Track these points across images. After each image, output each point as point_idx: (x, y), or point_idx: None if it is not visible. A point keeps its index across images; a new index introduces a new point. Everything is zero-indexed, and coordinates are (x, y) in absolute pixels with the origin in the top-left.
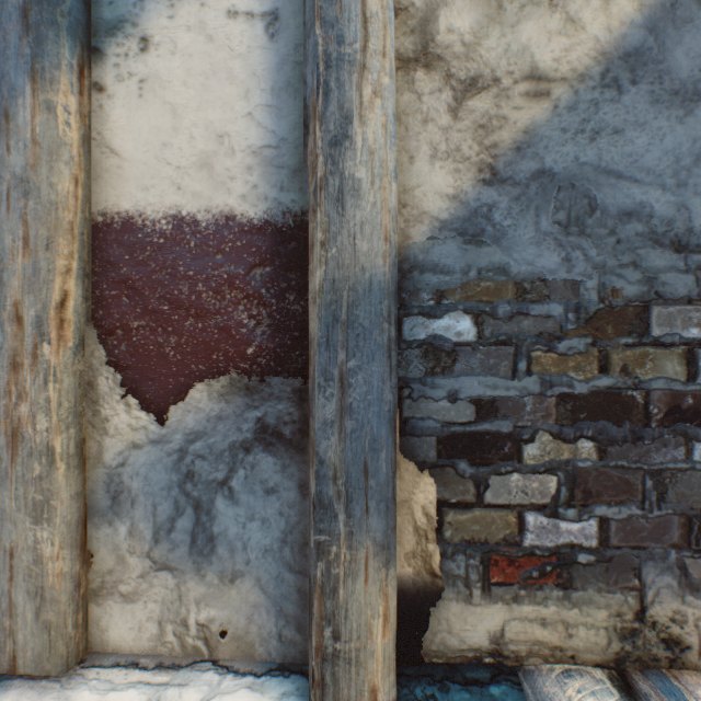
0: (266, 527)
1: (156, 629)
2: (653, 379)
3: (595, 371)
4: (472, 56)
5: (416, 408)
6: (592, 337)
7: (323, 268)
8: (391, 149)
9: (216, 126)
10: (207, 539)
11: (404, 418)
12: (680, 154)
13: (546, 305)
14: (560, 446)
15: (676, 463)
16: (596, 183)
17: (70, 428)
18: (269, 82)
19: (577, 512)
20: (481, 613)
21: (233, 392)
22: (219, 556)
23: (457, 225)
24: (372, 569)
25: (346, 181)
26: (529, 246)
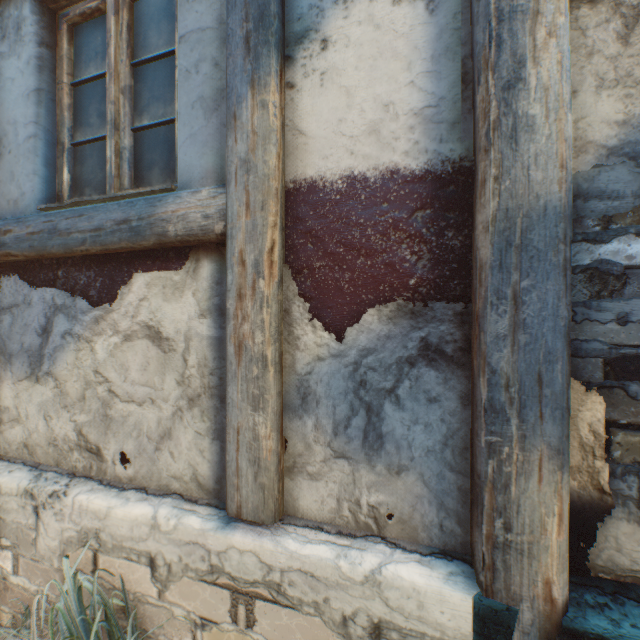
0: (428, 431)
1: (334, 504)
2: None
3: None
4: None
5: (579, 330)
6: None
7: (496, 200)
8: (566, 83)
9: (382, 98)
10: (376, 436)
11: None
12: None
13: None
14: None
15: None
16: None
17: (276, 343)
18: (429, 52)
19: None
20: None
21: (399, 316)
22: (386, 452)
23: (627, 149)
24: (546, 471)
25: (519, 119)
26: None
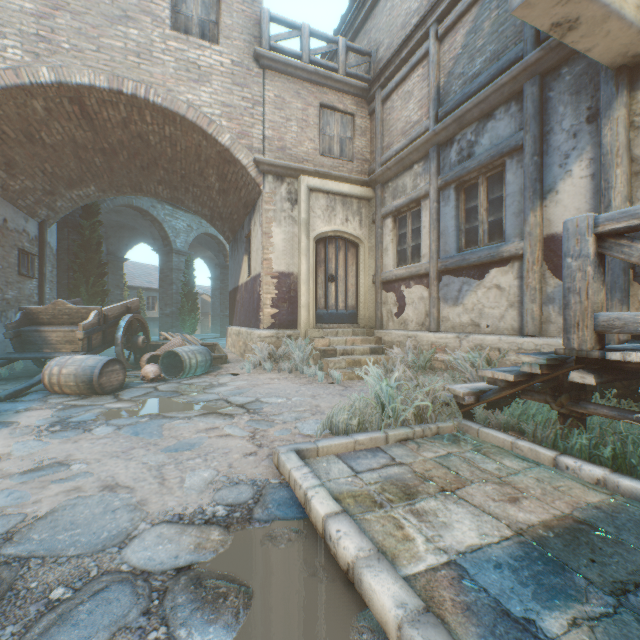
0: None
1: (559, 330)
2: None
3: None
4: None
5: (639, 269)
6: None
7: None
8: (622, 205)
9: (575, 207)
10: None
11: (635, 273)
12: None
13: None
14: None
15: None
16: None
17: (539, 284)
18: (591, 192)
19: None
20: None
21: None
22: None
23: None
24: (616, 306)
25: None
26: None
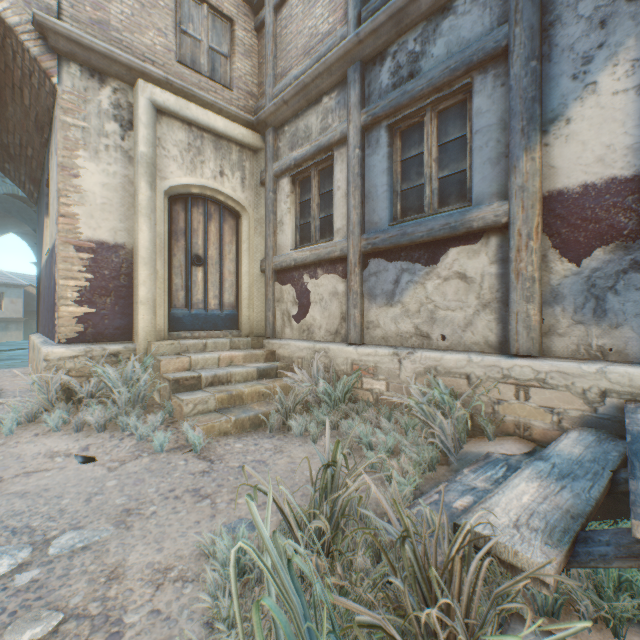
0: (635, 305)
1: (574, 347)
2: None
3: None
4: None
5: None
6: None
7: None
8: None
9: (604, 143)
10: (601, 311)
11: None
12: None
13: None
14: None
15: None
16: None
17: (539, 271)
18: (636, 116)
19: None
20: None
21: (616, 250)
22: (608, 318)
23: None
24: None
25: None
26: None
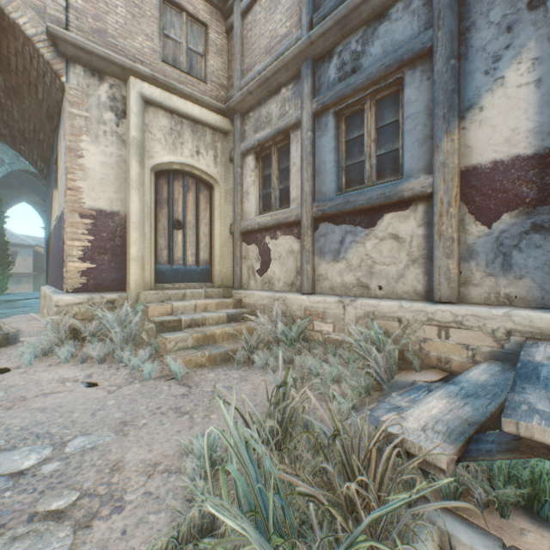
0: (535, 260)
1: (485, 295)
2: None
3: None
4: None
5: None
6: None
7: None
8: None
9: (510, 127)
10: (508, 265)
11: None
12: None
13: None
14: None
15: None
16: None
17: (457, 232)
18: (536, 104)
19: None
20: None
21: (520, 215)
22: (513, 271)
23: None
24: None
25: None
26: None
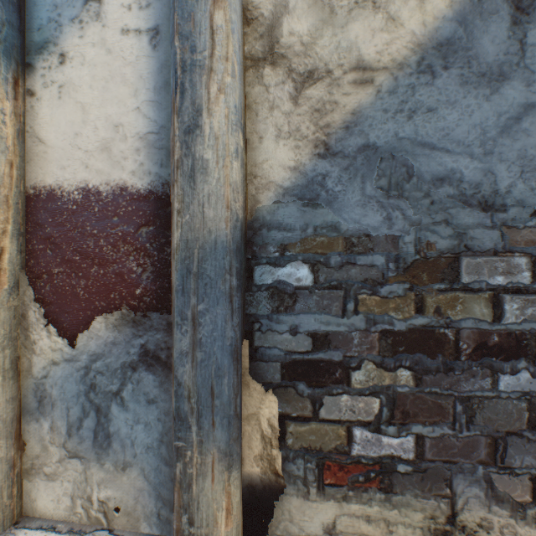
0: (148, 429)
1: (69, 502)
2: (463, 319)
3: (412, 312)
4: (309, 53)
5: (265, 338)
6: (409, 283)
7: (179, 231)
8: (233, 134)
9: (113, 118)
10: (105, 436)
11: (255, 347)
12: (487, 127)
13: (370, 256)
14: (382, 373)
15: (483, 392)
16: (413, 154)
17: (6, 349)
18: (152, 83)
19: (397, 429)
20: (317, 508)
21: (124, 324)
22: (114, 450)
23: (297, 191)
24: (218, 471)
25: (197, 161)
26: (356, 208)
